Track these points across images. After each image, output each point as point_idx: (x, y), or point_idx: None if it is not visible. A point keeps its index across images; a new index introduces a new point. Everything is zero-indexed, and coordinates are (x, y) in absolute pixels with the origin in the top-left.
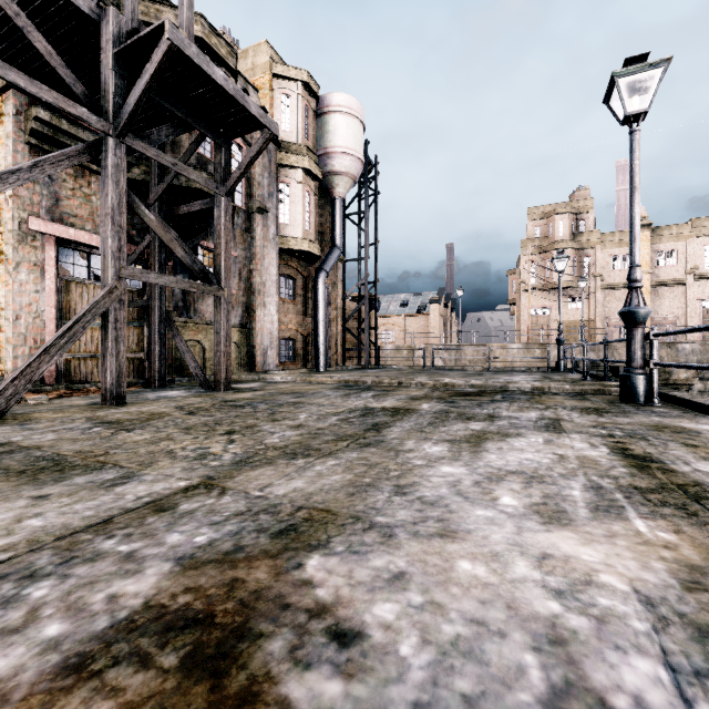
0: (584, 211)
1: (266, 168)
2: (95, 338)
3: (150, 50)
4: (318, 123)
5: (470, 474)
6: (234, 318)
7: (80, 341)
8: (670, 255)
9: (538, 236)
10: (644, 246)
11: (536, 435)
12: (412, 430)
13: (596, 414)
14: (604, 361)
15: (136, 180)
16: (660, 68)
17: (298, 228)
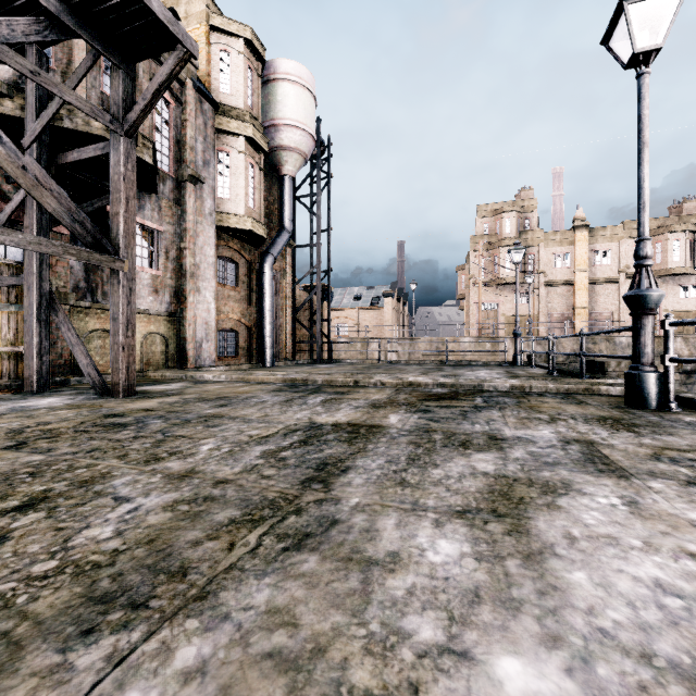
0: (529, 210)
1: (200, 132)
2: None
3: None
4: (264, 91)
5: None
6: (159, 304)
7: None
8: (604, 255)
9: (487, 233)
10: (582, 245)
11: (598, 487)
12: (385, 479)
13: (628, 430)
14: (581, 355)
15: (9, 115)
16: None
17: (240, 204)
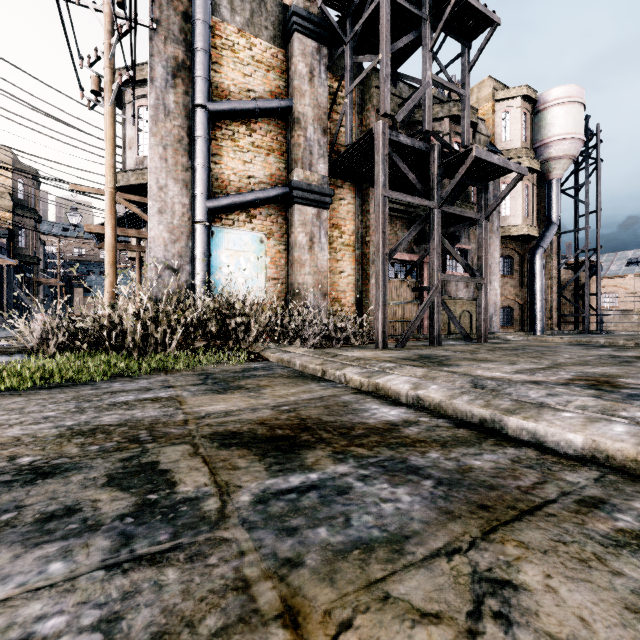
0: None
1: None
2: (397, 311)
3: (457, 159)
4: (534, 121)
5: None
6: (468, 294)
7: (391, 313)
8: None
9: None
10: None
11: None
12: None
13: None
14: None
15: (418, 216)
16: None
17: (518, 217)
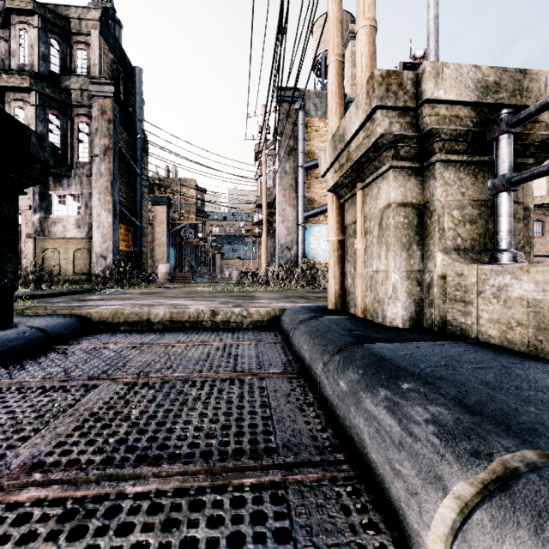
0: None
1: None
2: None
3: None
4: None
5: None
6: None
7: None
8: None
9: None
10: None
11: None
12: None
13: None
14: None
15: None
16: None
17: (542, 190)
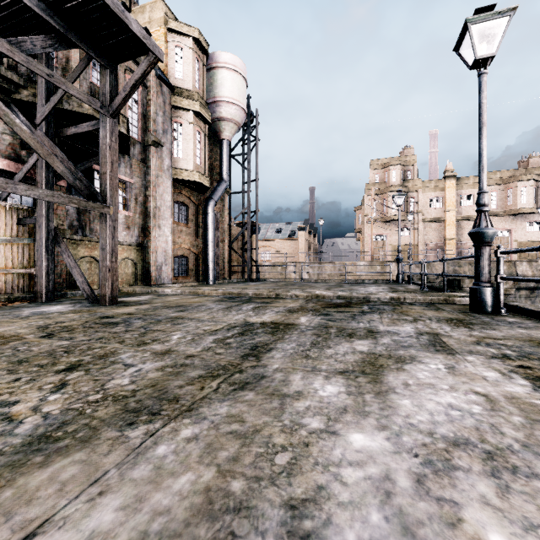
0: (410, 164)
1: (161, 108)
2: None
3: None
4: (208, 76)
5: (397, 453)
6: (130, 237)
7: None
8: (468, 198)
9: (378, 181)
10: (451, 191)
11: (432, 359)
12: (296, 355)
13: (465, 327)
14: (443, 275)
15: (24, 101)
16: (505, 18)
17: (190, 162)
